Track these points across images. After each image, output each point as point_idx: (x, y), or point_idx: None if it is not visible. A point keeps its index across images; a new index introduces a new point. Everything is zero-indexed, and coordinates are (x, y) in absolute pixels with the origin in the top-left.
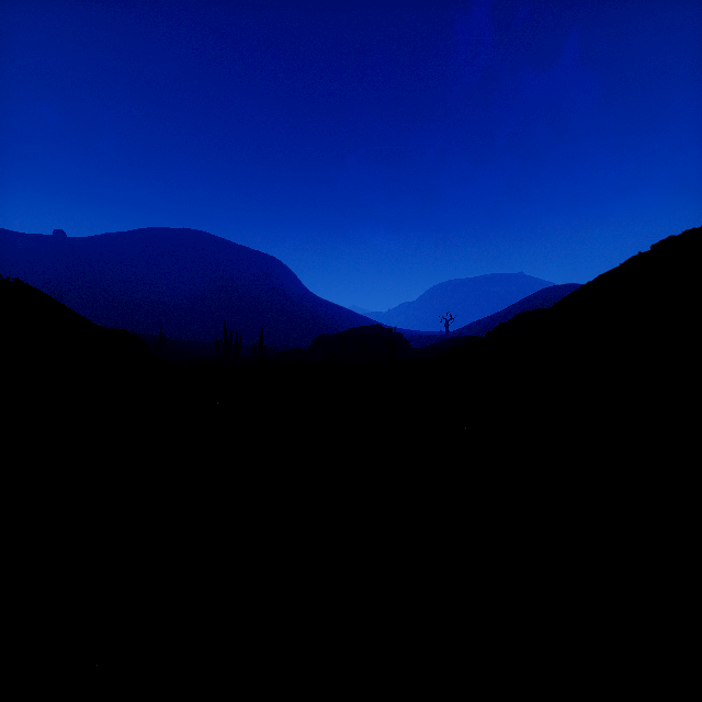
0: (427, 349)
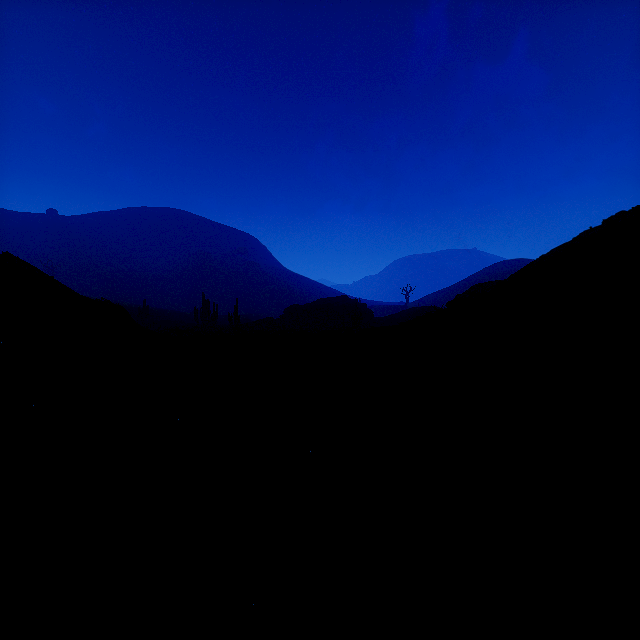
0: (389, 318)
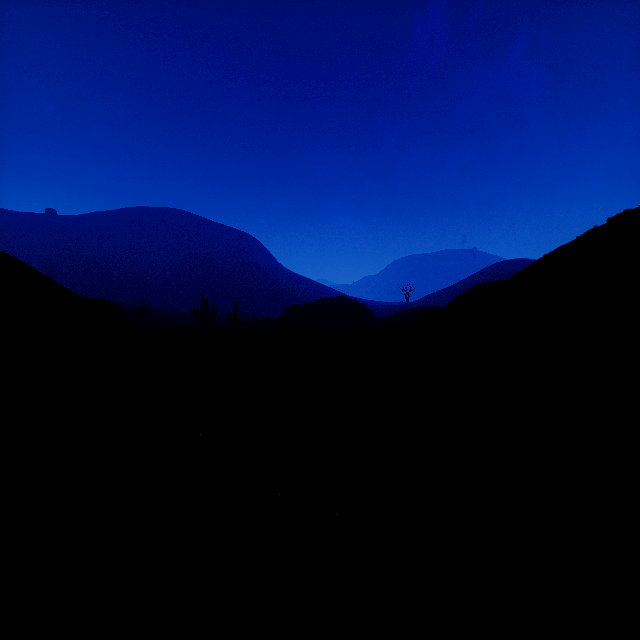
0: (389, 318)
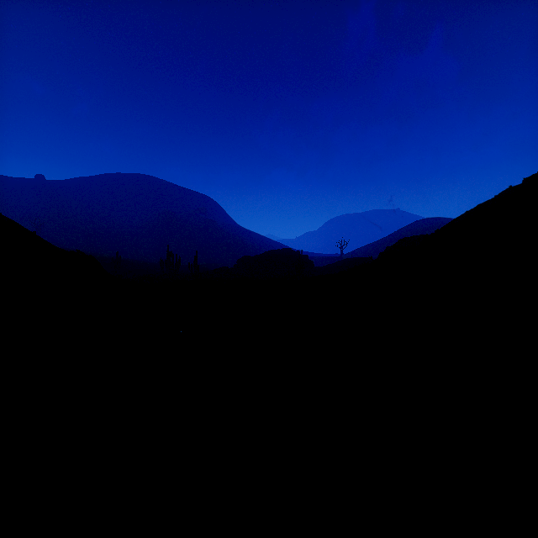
0: (327, 267)
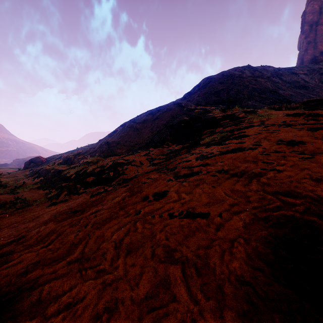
0: None
